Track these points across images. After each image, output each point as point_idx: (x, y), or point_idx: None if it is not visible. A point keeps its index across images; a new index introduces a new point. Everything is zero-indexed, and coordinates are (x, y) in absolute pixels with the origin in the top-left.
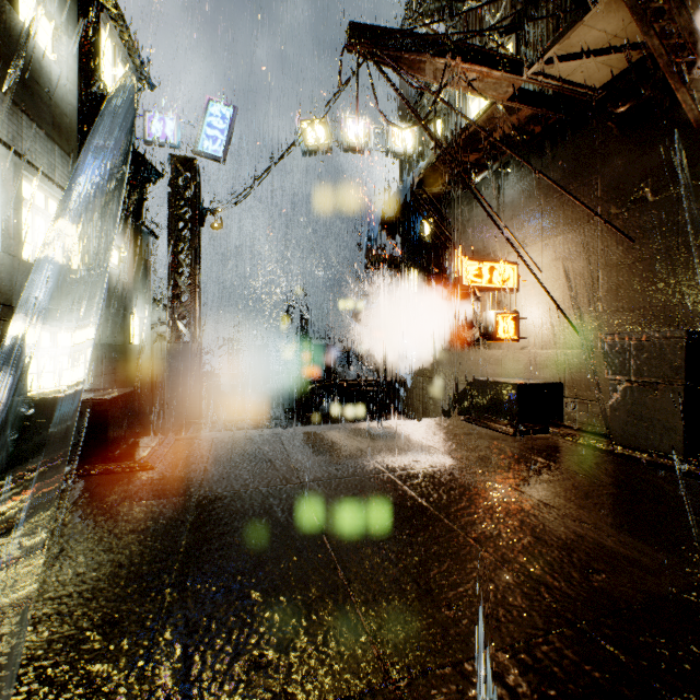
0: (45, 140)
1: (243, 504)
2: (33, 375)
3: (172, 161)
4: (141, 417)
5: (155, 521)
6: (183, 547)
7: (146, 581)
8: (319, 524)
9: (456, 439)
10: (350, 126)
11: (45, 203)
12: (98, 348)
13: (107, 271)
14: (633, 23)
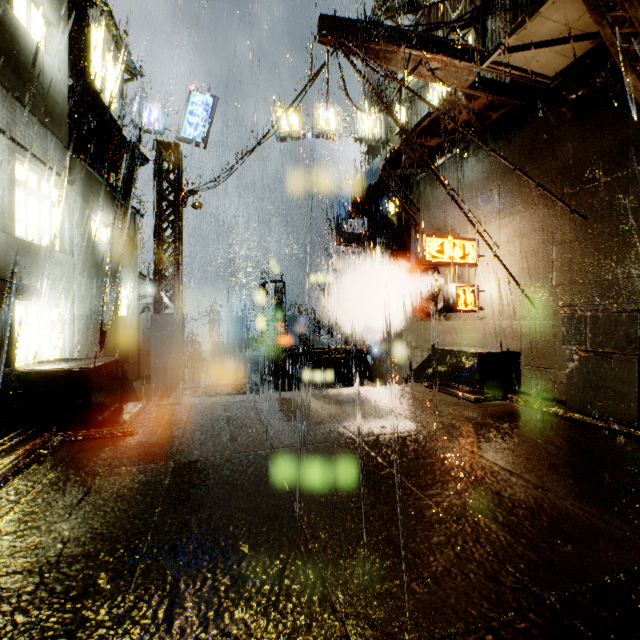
0: (38, 126)
1: (217, 471)
2: (26, 344)
3: (157, 146)
4: (125, 384)
5: (132, 487)
6: (156, 515)
7: (118, 551)
8: (290, 491)
9: (420, 405)
10: (321, 114)
11: (38, 185)
12: (88, 319)
13: (96, 248)
14: (586, 14)
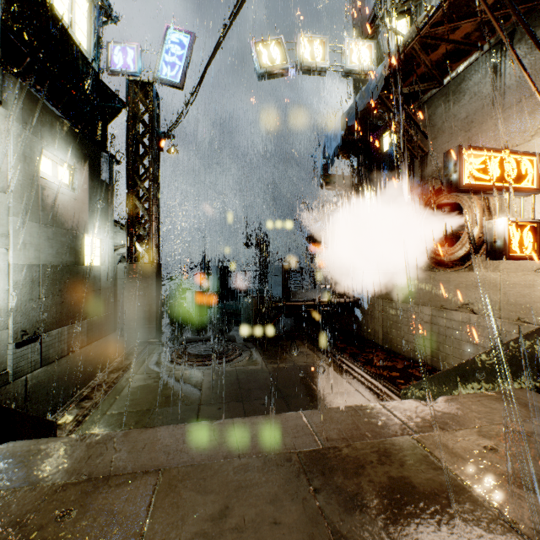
0: None
1: None
2: None
3: (130, 85)
4: None
5: None
6: None
7: None
8: None
9: None
10: (305, 45)
11: None
12: (34, 269)
13: (49, 188)
14: None
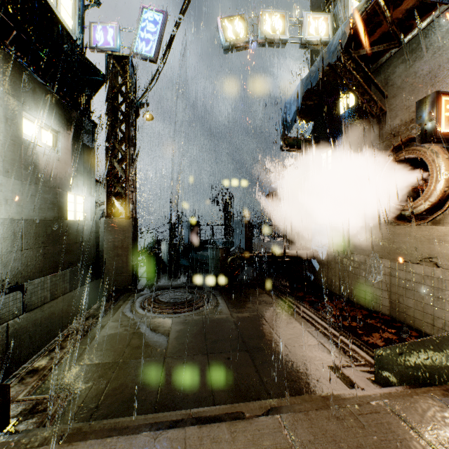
0: None
1: None
2: None
3: (109, 59)
4: None
5: None
6: None
7: None
8: None
9: None
10: (266, 19)
11: None
12: (16, 223)
13: (32, 148)
14: None
